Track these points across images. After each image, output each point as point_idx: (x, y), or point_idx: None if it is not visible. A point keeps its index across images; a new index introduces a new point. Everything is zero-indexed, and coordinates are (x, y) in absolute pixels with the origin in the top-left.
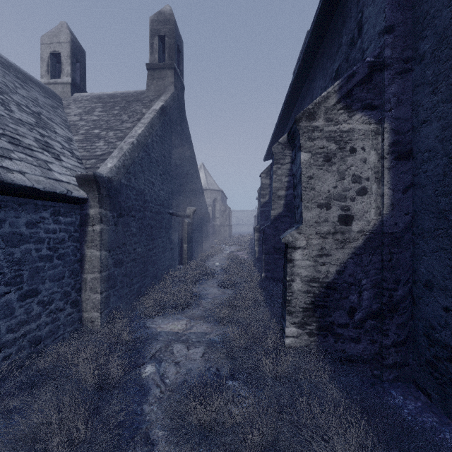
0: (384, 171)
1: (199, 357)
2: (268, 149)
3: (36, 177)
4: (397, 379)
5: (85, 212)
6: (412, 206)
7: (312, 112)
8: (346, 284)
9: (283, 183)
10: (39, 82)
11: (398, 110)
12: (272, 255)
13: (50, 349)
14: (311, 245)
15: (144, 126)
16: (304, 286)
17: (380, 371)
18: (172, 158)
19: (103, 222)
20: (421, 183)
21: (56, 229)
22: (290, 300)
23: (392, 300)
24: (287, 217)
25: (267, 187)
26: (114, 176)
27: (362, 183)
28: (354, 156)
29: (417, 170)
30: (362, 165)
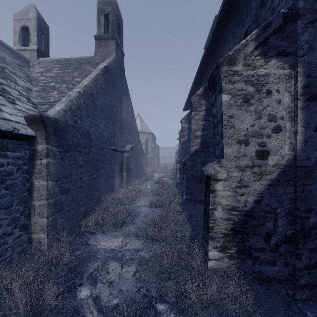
0: (297, 111)
1: (131, 275)
2: (186, 102)
3: None
4: (310, 298)
5: (34, 147)
6: None
7: (232, 58)
8: (263, 213)
9: (199, 126)
10: (11, 48)
11: (310, 56)
12: (191, 181)
13: None
14: (231, 177)
15: (90, 80)
16: (224, 214)
17: (293, 291)
18: (114, 107)
19: (50, 156)
20: None
21: (4, 163)
22: (212, 227)
23: (304, 227)
24: (202, 152)
25: (186, 130)
26: (61, 117)
27: (277, 122)
28: (269, 97)
29: None
30: (277, 106)
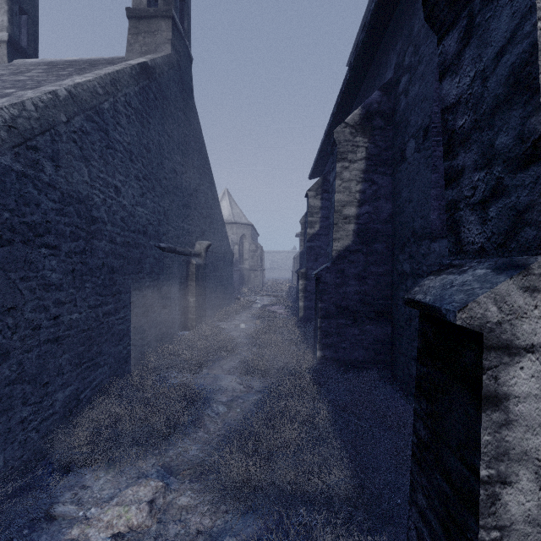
0: None
1: None
2: (316, 159)
3: None
4: None
5: None
6: None
7: None
8: None
9: (353, 194)
10: None
11: None
12: (335, 319)
13: None
14: None
15: (94, 76)
16: None
17: None
18: (167, 158)
19: None
20: None
21: None
22: None
23: None
24: (359, 253)
25: (317, 211)
26: None
27: None
28: None
29: None
30: None
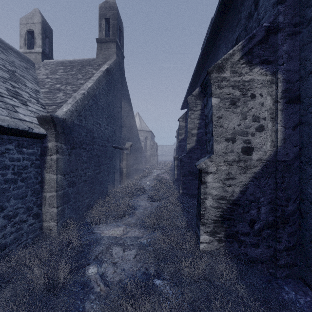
0: (278, 113)
1: (132, 258)
2: (183, 101)
3: (1, 117)
4: (288, 276)
5: (45, 145)
6: (300, 140)
7: (221, 66)
8: (247, 202)
9: (195, 124)
10: (17, 51)
11: (289, 64)
12: (188, 177)
13: (14, 253)
14: (220, 170)
15: (93, 82)
16: (214, 203)
17: (274, 270)
18: (115, 106)
19: (59, 152)
20: (308, 121)
21: (20, 158)
22: (204, 214)
23: (284, 214)
24: (198, 149)
25: (183, 128)
26: (68, 117)
27: (260, 122)
28: (254, 100)
29: (304, 111)
30: (260, 108)
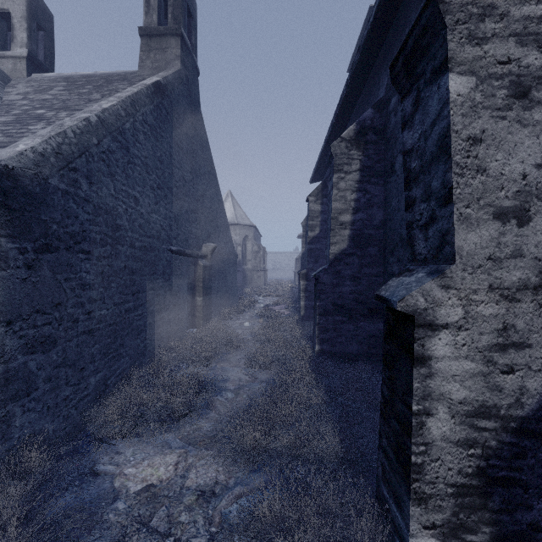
0: None
1: None
2: (317, 164)
3: None
4: None
5: None
6: None
7: None
8: None
9: (348, 202)
10: None
11: None
12: (332, 316)
13: None
14: (478, 319)
15: (117, 100)
16: (457, 427)
17: None
18: (177, 168)
19: None
20: None
21: None
22: (421, 465)
23: None
24: (354, 256)
25: (317, 215)
26: (27, 167)
27: None
28: None
29: None
30: None
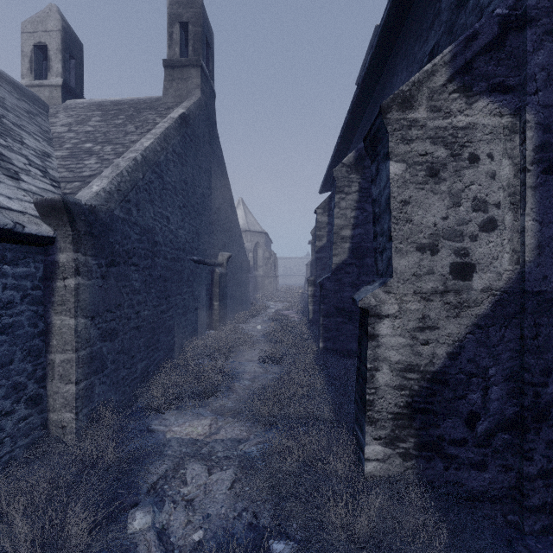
0: (526, 192)
1: (226, 488)
2: (325, 177)
3: None
4: (548, 530)
5: (52, 258)
6: None
7: (408, 97)
8: (463, 376)
9: (348, 219)
10: (15, 82)
11: (549, 92)
12: (334, 318)
13: None
14: (407, 312)
15: (154, 138)
16: (394, 378)
17: (518, 516)
18: (198, 186)
19: (81, 273)
20: None
21: None
22: (373, 401)
23: (539, 402)
24: (353, 265)
25: (324, 226)
26: (102, 204)
27: (489, 212)
28: (475, 168)
29: None
30: (489, 183)
